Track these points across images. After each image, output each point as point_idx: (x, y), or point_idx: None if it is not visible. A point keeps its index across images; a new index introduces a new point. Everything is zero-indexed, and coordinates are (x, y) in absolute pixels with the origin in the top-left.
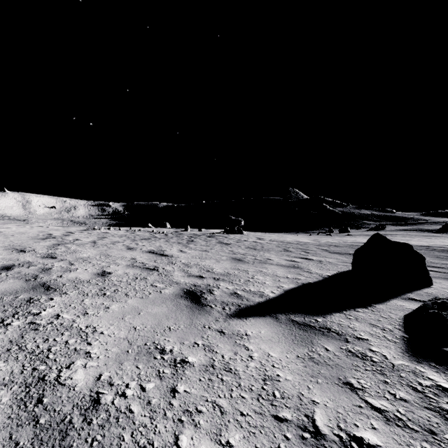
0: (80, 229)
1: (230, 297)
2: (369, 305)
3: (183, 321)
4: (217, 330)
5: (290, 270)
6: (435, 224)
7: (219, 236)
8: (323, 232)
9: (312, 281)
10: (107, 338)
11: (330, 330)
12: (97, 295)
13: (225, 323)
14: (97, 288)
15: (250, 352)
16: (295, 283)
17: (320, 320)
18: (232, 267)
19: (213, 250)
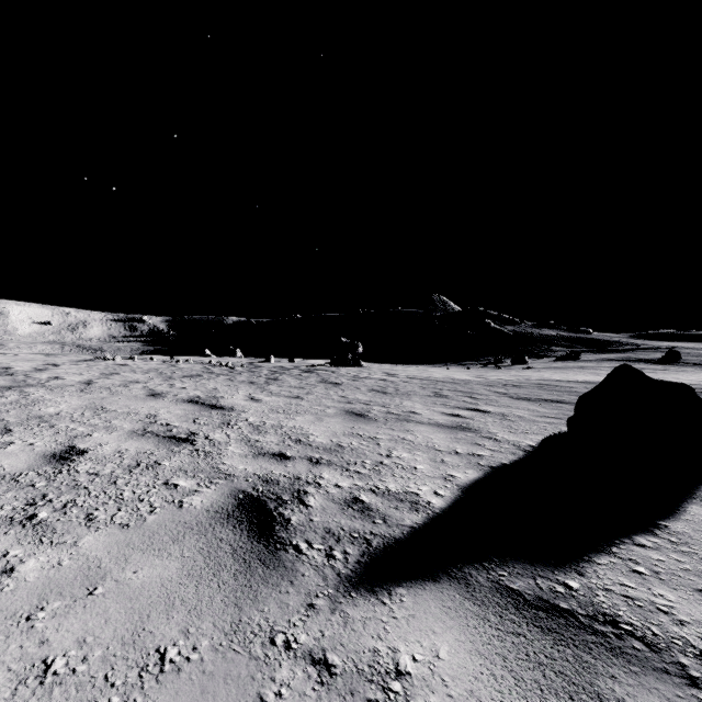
0: (78, 358)
1: (345, 512)
2: (653, 524)
3: (213, 618)
4: (309, 657)
5: (456, 435)
6: (653, 351)
7: (322, 370)
8: (487, 363)
9: (508, 461)
10: None
11: (619, 625)
12: (10, 521)
13: (332, 616)
14: (23, 499)
15: None
16: (476, 466)
17: (575, 584)
18: (347, 431)
19: (312, 397)
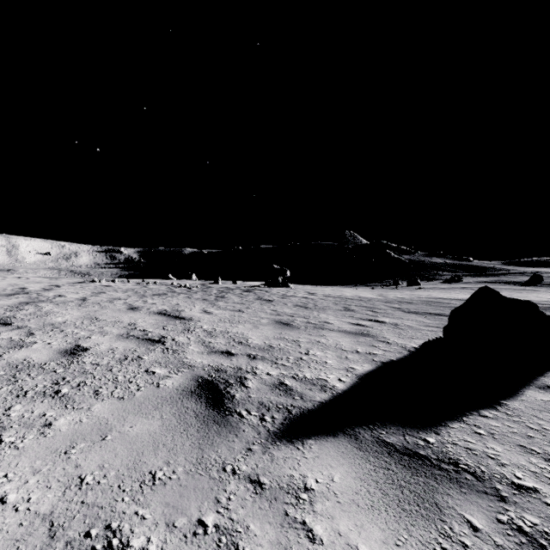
0: (74, 281)
1: (274, 392)
2: (496, 402)
3: (185, 455)
4: (248, 478)
5: (358, 339)
6: (521, 275)
7: (258, 290)
8: (387, 284)
9: (395, 358)
10: (5, 517)
11: (459, 465)
12: (43, 394)
13: (264, 455)
14: (50, 380)
15: (318, 548)
16: (371, 361)
17: (432, 440)
18: (276, 336)
19: (250, 310)
